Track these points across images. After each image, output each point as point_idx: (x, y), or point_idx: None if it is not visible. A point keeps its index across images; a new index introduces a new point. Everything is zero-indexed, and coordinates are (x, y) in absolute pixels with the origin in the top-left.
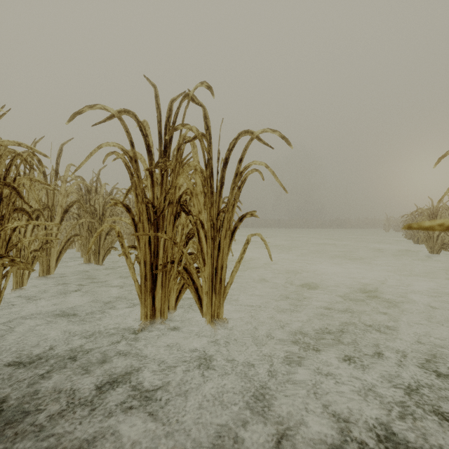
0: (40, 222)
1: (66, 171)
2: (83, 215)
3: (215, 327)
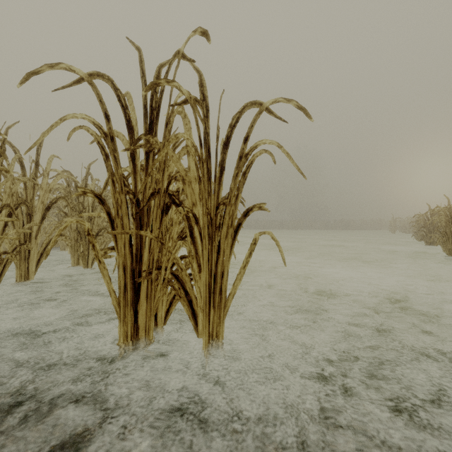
0: None
1: (48, 163)
2: (71, 214)
3: (213, 350)
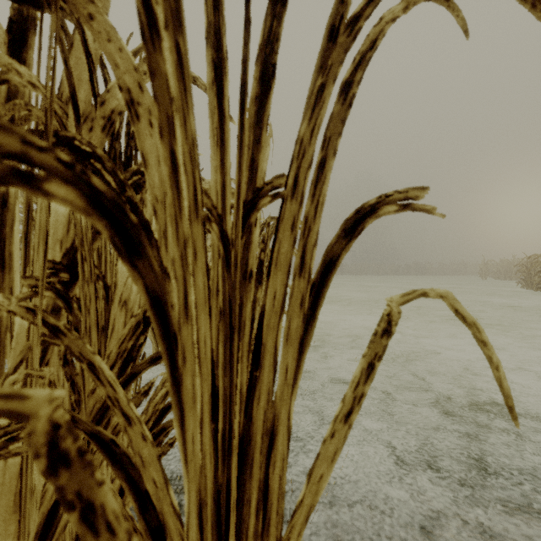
0: None
1: None
2: None
3: None
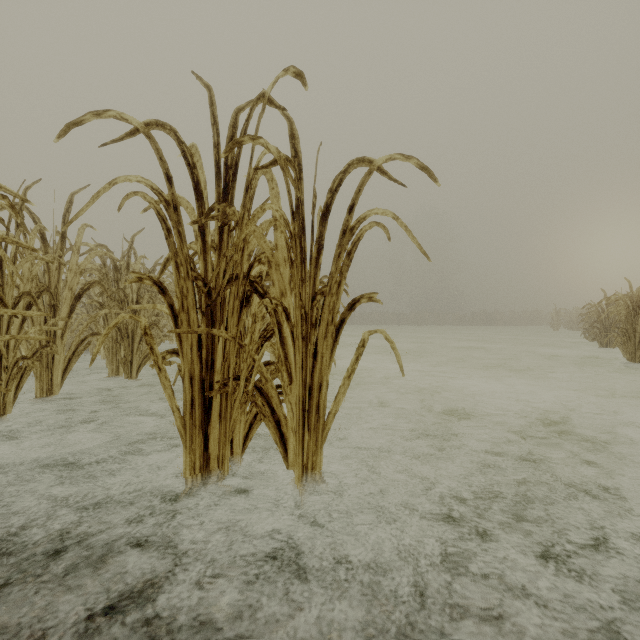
0: (16, 311)
1: (78, 235)
2: (108, 304)
3: (308, 487)
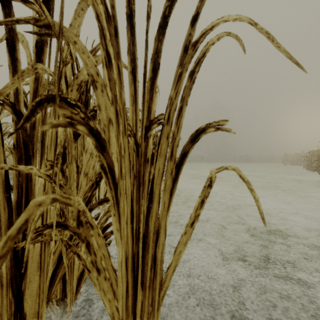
0: None
1: None
2: None
3: None
